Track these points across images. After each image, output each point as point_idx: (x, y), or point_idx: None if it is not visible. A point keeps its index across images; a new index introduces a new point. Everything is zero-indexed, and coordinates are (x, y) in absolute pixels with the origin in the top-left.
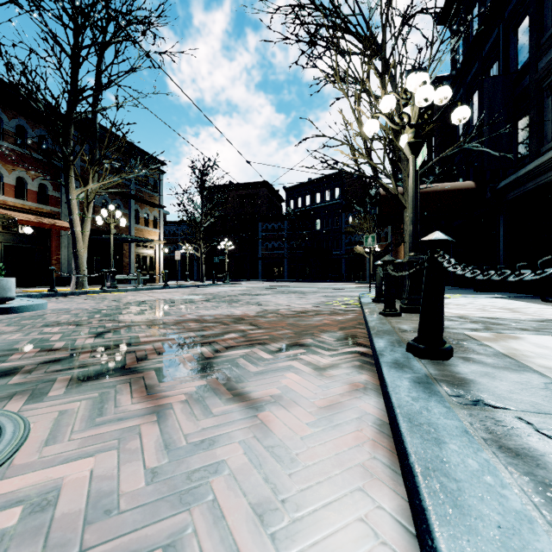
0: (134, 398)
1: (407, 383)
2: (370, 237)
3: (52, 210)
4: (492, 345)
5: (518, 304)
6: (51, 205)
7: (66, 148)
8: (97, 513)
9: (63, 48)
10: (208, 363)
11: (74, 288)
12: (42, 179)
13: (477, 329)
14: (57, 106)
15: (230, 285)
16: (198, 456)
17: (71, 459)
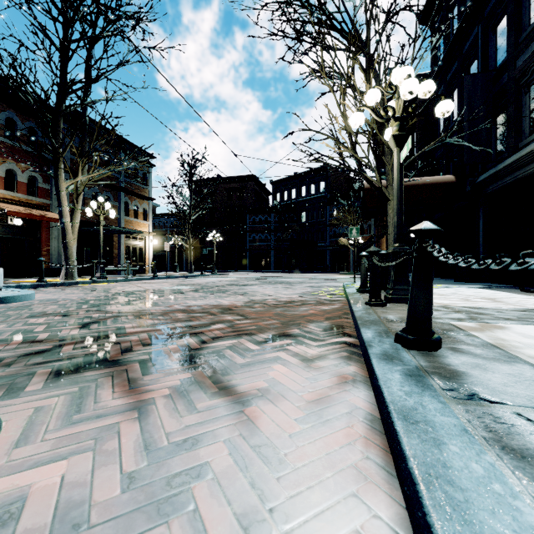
0: (115, 393)
1: (398, 376)
2: (354, 229)
3: (42, 202)
4: (479, 335)
5: (499, 294)
6: (41, 197)
7: (56, 141)
8: (64, 528)
9: (52, 42)
10: (194, 355)
11: (64, 279)
12: (32, 171)
13: (462, 319)
14: (46, 99)
15: (218, 276)
16: (180, 458)
17: (42, 462)
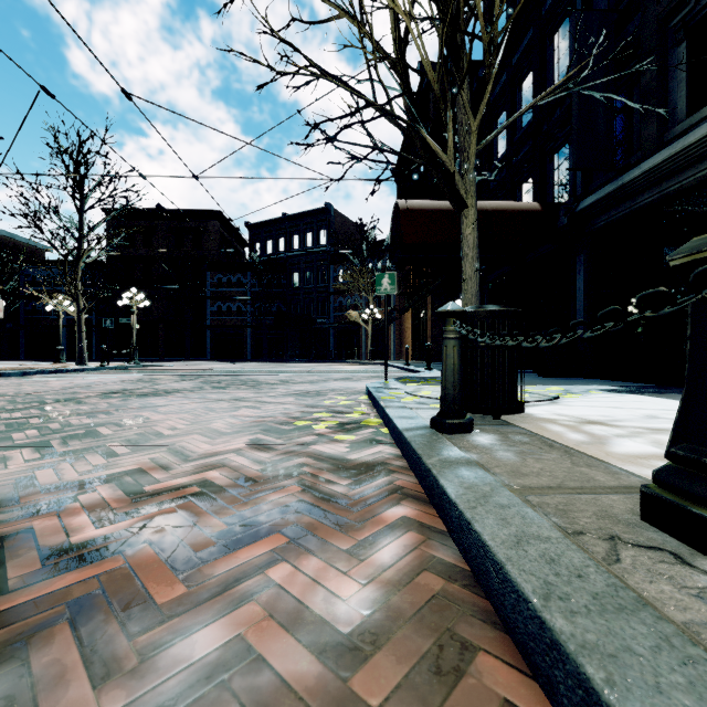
0: None
1: None
2: (386, 276)
3: None
4: None
5: None
6: None
7: None
8: None
9: None
10: None
11: None
12: None
13: None
14: None
15: (135, 370)
16: None
17: None
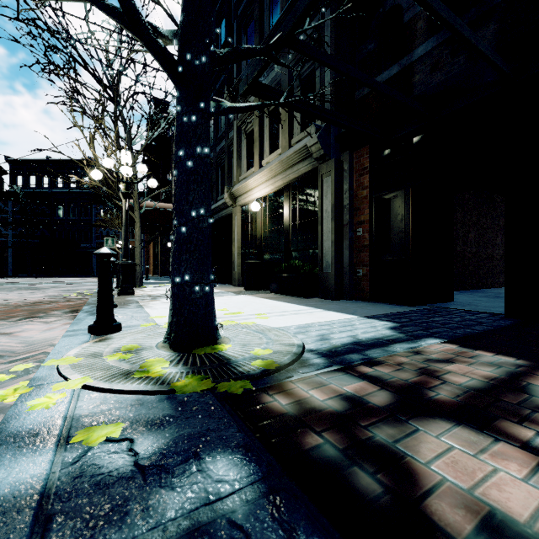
0: None
1: (86, 314)
2: (110, 240)
3: None
4: (142, 303)
5: None
6: None
7: None
8: None
9: None
10: None
11: None
12: None
13: (147, 299)
14: None
15: None
16: None
17: None
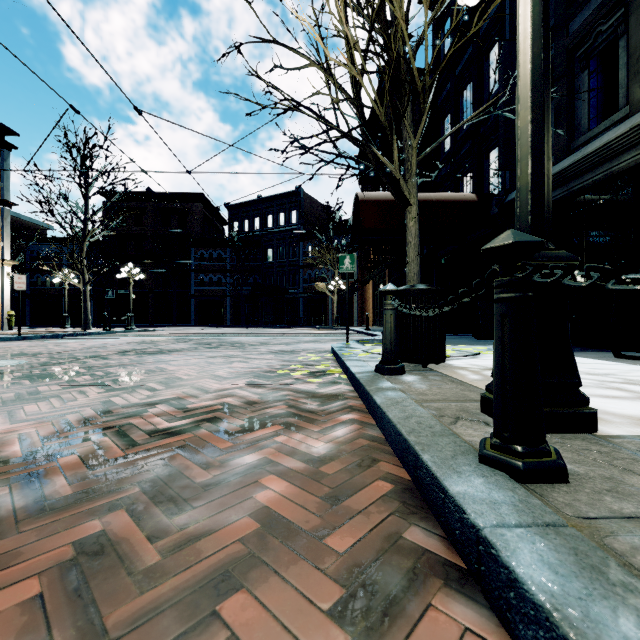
0: None
1: None
2: (348, 257)
3: None
4: None
5: (617, 367)
6: None
7: None
8: None
9: None
10: None
11: None
12: None
13: None
14: None
15: (133, 334)
16: None
17: None
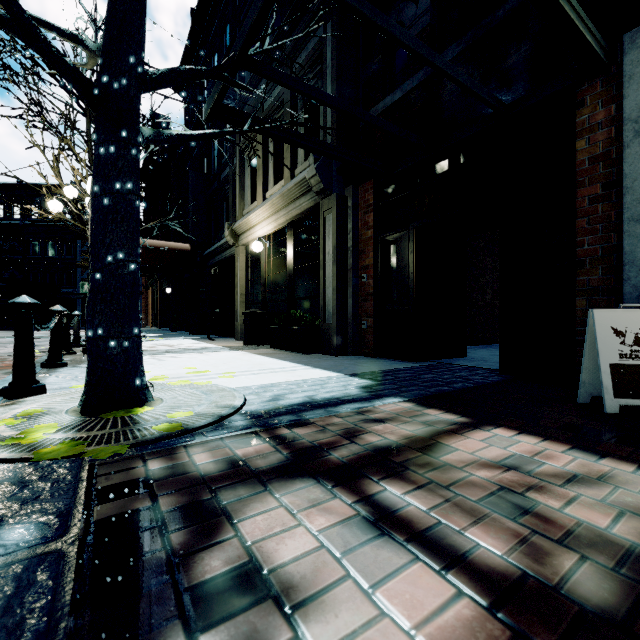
0: None
1: None
2: (87, 284)
3: None
4: None
5: (187, 342)
6: None
7: None
8: None
9: None
10: None
11: None
12: None
13: None
14: None
15: None
16: None
17: None
